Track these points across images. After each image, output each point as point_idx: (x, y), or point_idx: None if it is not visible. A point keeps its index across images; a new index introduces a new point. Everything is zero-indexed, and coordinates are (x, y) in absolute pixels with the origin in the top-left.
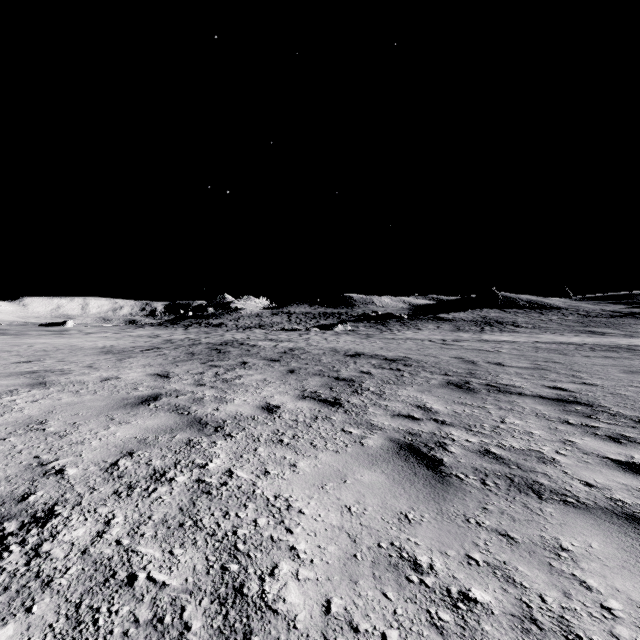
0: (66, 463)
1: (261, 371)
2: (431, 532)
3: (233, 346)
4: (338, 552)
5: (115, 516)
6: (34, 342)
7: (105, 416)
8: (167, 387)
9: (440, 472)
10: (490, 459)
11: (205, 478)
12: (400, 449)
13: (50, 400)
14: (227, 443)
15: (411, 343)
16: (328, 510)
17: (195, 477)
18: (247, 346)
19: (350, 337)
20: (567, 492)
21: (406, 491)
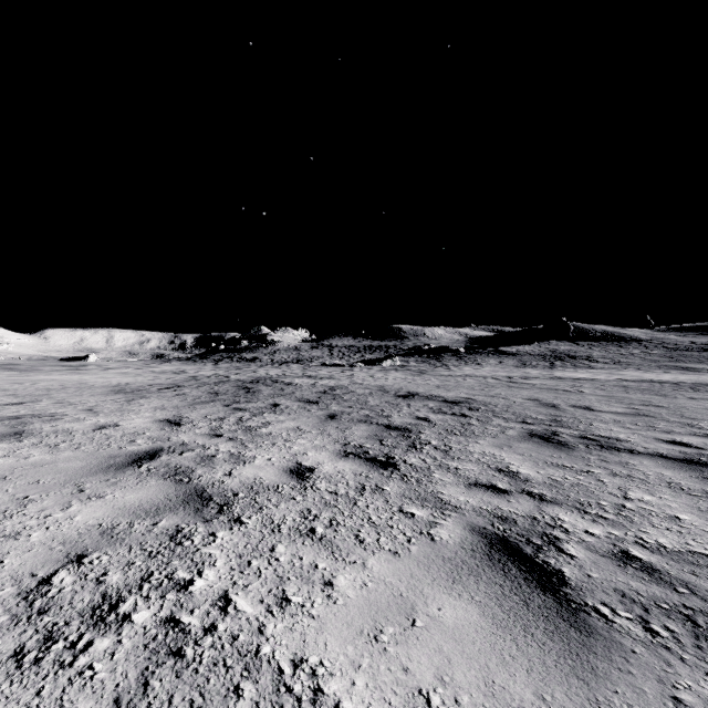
0: None
1: (294, 416)
2: None
3: (265, 384)
4: None
5: None
6: (41, 379)
7: (73, 485)
8: (173, 439)
9: (566, 601)
10: (638, 572)
11: (181, 615)
12: (491, 549)
13: (14, 459)
14: (232, 536)
15: (472, 381)
16: (389, 704)
17: (165, 612)
18: (281, 384)
19: (400, 374)
20: None
21: (521, 648)
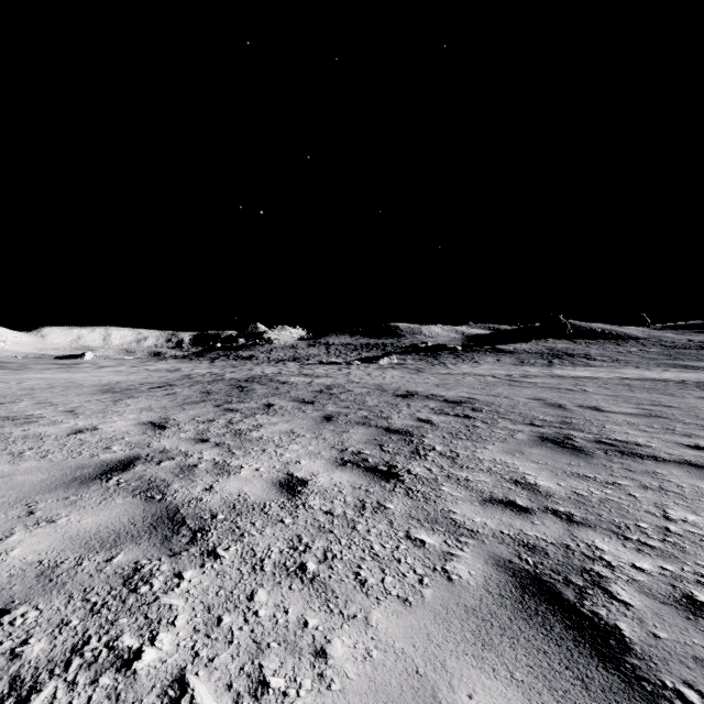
0: None
1: (288, 418)
2: None
3: (260, 383)
4: None
5: None
6: (29, 378)
7: (24, 506)
8: (154, 445)
9: (637, 679)
10: None
11: None
12: (523, 592)
13: None
14: (202, 577)
15: (472, 379)
16: None
17: None
18: (276, 383)
19: (398, 372)
20: None
21: None
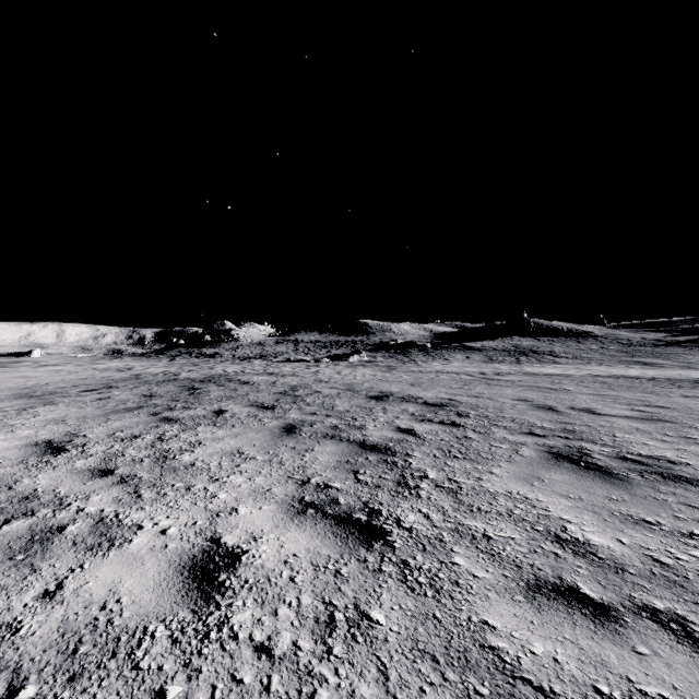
0: None
1: (239, 430)
2: None
3: (217, 383)
4: None
5: None
6: None
7: None
8: (20, 484)
9: None
10: None
11: None
12: None
13: None
14: None
15: (446, 378)
16: None
17: None
18: (236, 383)
19: (368, 370)
20: None
21: None
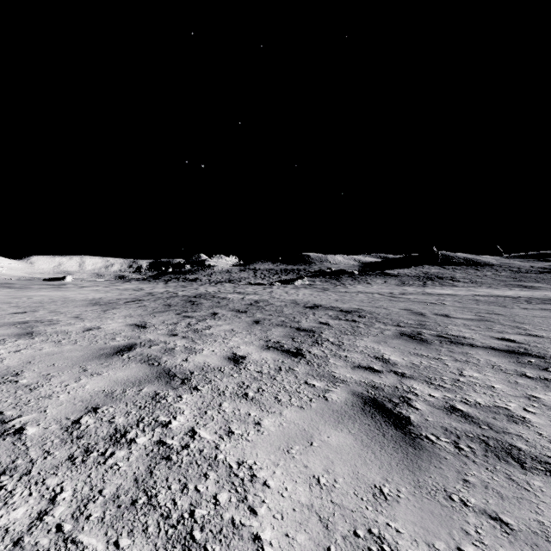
0: (28, 420)
1: (229, 322)
2: (412, 514)
3: (205, 298)
4: (309, 544)
5: (63, 490)
6: (34, 295)
7: (79, 367)
8: (142, 337)
9: (409, 433)
10: (458, 417)
11: (166, 439)
12: (364, 405)
13: (32, 350)
14: (192, 397)
15: (363, 296)
16: (295, 482)
17: (156, 438)
18: (218, 298)
19: (308, 290)
20: (550, 460)
21: (377, 456)
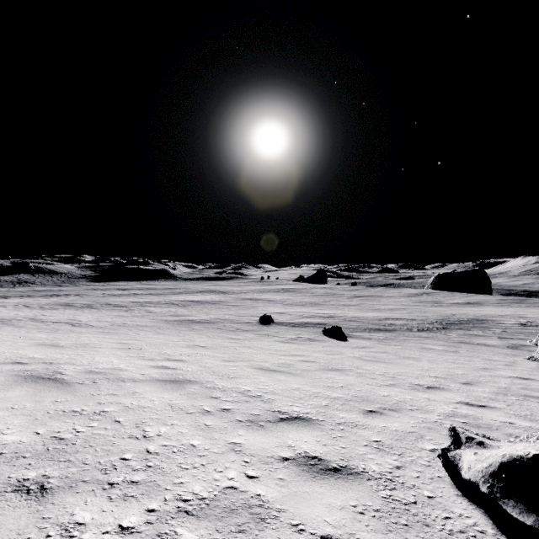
0: None
1: None
2: None
3: None
4: None
5: None
6: None
7: None
8: None
9: None
10: None
11: None
12: None
13: None
14: None
15: None
16: None
17: None
18: None
19: None
20: None
21: None
